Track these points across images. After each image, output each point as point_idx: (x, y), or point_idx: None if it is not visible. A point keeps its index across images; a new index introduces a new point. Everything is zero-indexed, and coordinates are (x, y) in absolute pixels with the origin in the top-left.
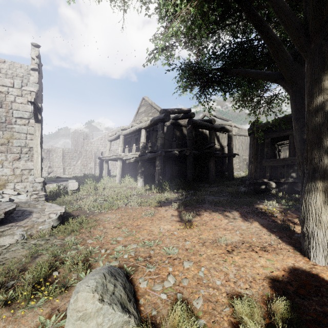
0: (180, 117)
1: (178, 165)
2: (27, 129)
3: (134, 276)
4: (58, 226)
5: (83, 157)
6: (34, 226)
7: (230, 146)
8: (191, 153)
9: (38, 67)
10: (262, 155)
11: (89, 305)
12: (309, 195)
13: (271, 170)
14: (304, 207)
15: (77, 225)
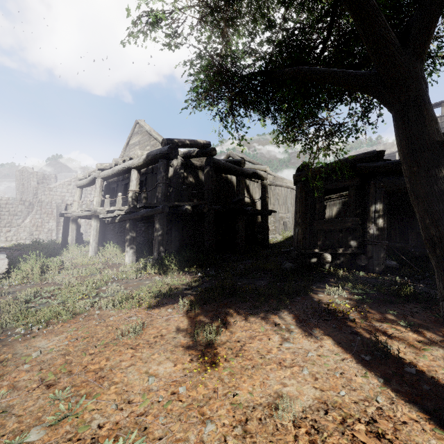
0: (195, 153)
1: (191, 226)
2: None
3: None
4: None
5: (35, 212)
6: None
7: (264, 199)
8: (212, 209)
9: None
10: (312, 214)
11: None
12: None
13: (325, 236)
14: None
15: None
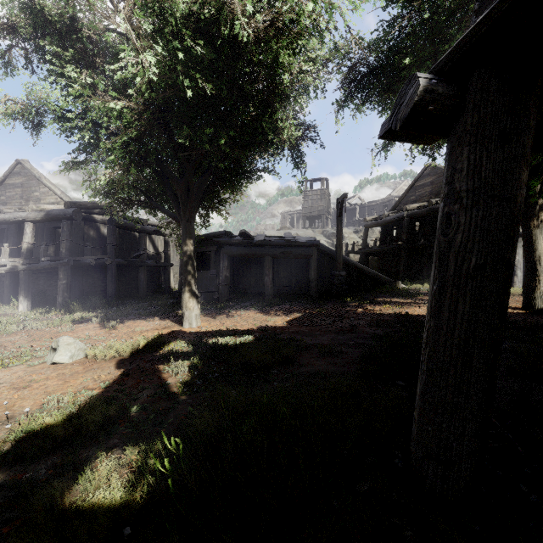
0: (97, 211)
1: (92, 277)
2: None
3: None
4: None
5: None
6: None
7: (167, 253)
8: (114, 262)
9: None
10: None
11: (70, 340)
12: (183, 294)
13: (198, 282)
14: (182, 301)
15: None
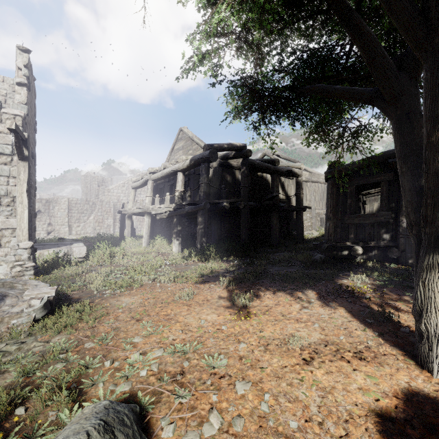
0: (232, 155)
1: (228, 222)
2: (9, 170)
3: (153, 413)
4: (42, 320)
5: (97, 210)
6: (4, 321)
7: (299, 196)
8: (247, 206)
9: (28, 82)
10: (344, 209)
11: None
12: (430, 273)
13: (356, 230)
14: (423, 293)
15: (74, 317)
